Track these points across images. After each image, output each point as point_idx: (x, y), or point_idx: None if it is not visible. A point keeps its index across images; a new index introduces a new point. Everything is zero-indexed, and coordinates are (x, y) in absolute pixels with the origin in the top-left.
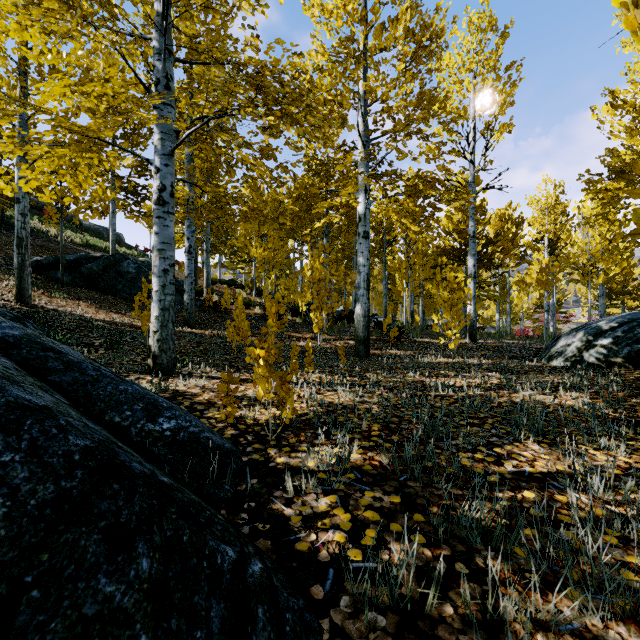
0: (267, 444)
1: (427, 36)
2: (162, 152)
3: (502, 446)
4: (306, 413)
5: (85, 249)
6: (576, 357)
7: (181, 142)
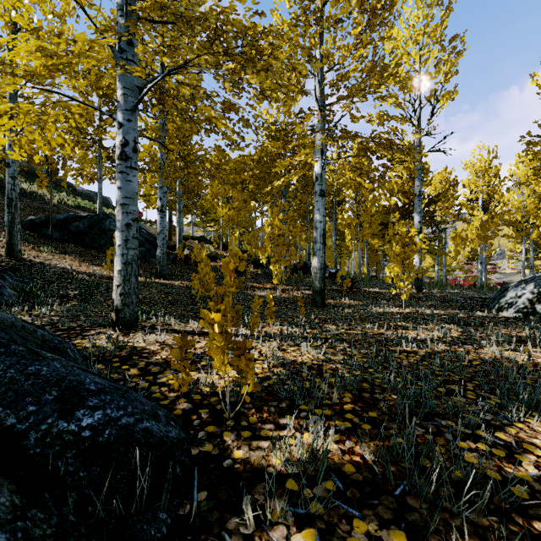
0: (223, 425)
1: (381, 3)
2: (125, 107)
3: (504, 429)
4: (268, 376)
5: (76, 210)
6: (528, 309)
7: (143, 97)
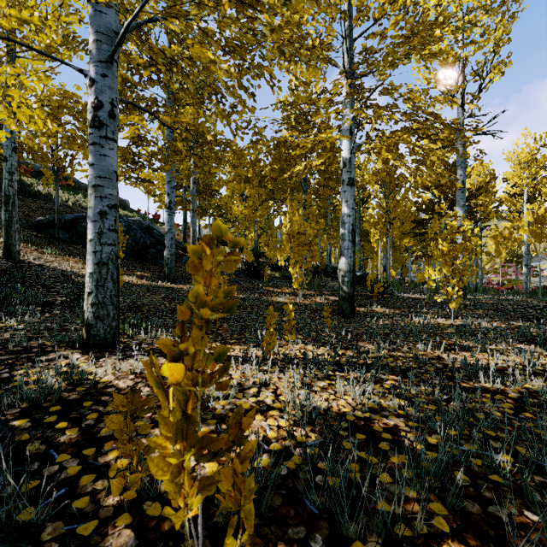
0: None
1: None
2: (98, 58)
3: None
4: (287, 449)
5: None
6: None
7: (120, 41)
